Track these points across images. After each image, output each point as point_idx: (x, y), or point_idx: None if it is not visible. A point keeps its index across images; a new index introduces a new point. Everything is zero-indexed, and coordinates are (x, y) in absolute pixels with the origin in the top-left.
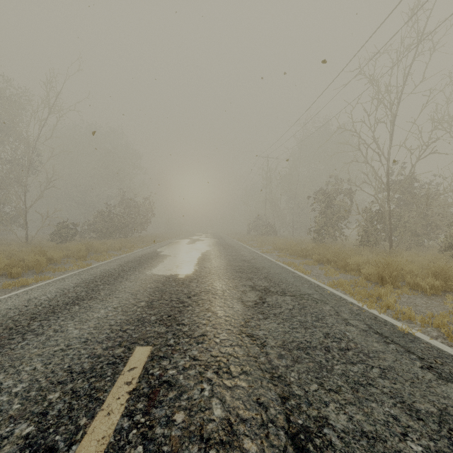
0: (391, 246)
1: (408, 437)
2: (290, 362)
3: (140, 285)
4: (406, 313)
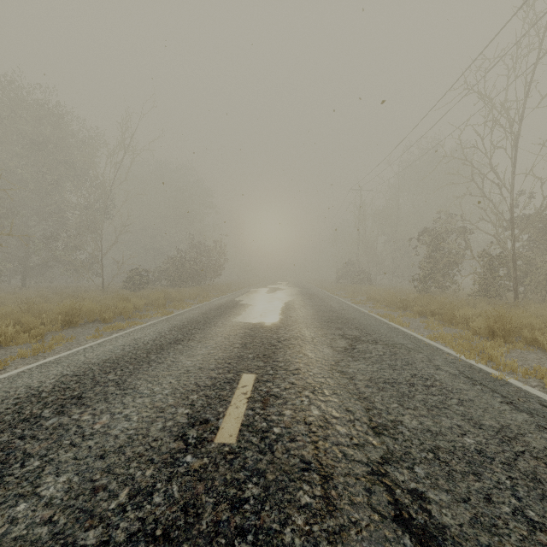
0: (517, 298)
1: (465, 435)
2: (376, 390)
3: (230, 331)
4: (508, 364)
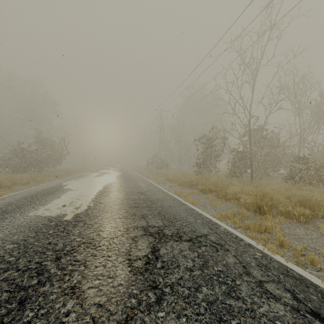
0: (252, 177)
1: None
2: None
3: (3, 237)
4: (309, 256)
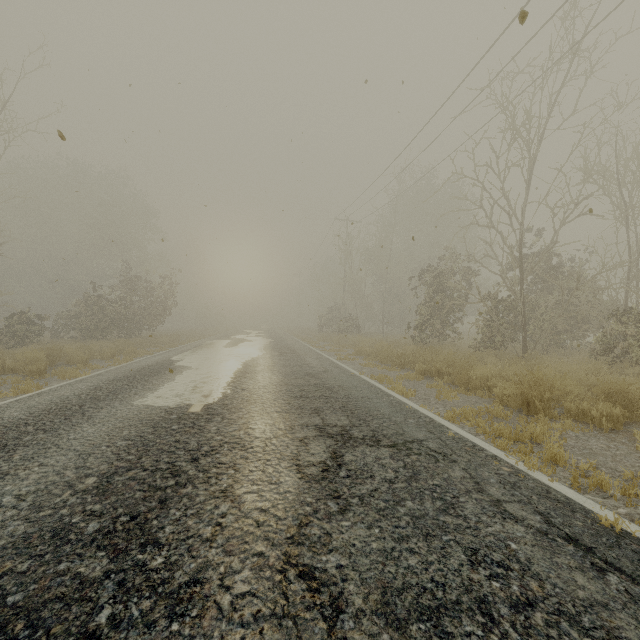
0: (526, 349)
1: None
2: None
3: (108, 432)
4: (594, 476)
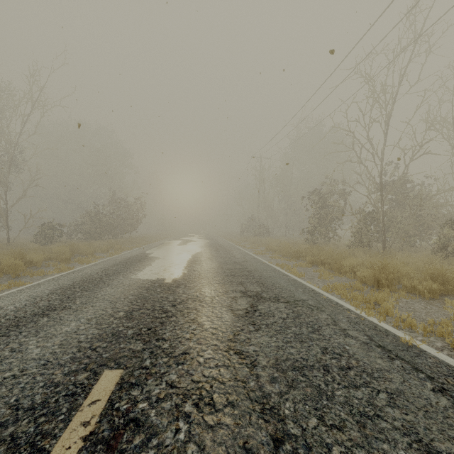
0: (385, 247)
1: None
2: (284, 388)
3: (122, 292)
4: (407, 320)
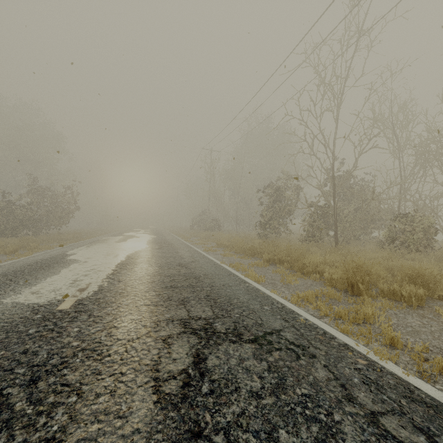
0: (337, 241)
1: None
2: None
3: None
4: (437, 363)
